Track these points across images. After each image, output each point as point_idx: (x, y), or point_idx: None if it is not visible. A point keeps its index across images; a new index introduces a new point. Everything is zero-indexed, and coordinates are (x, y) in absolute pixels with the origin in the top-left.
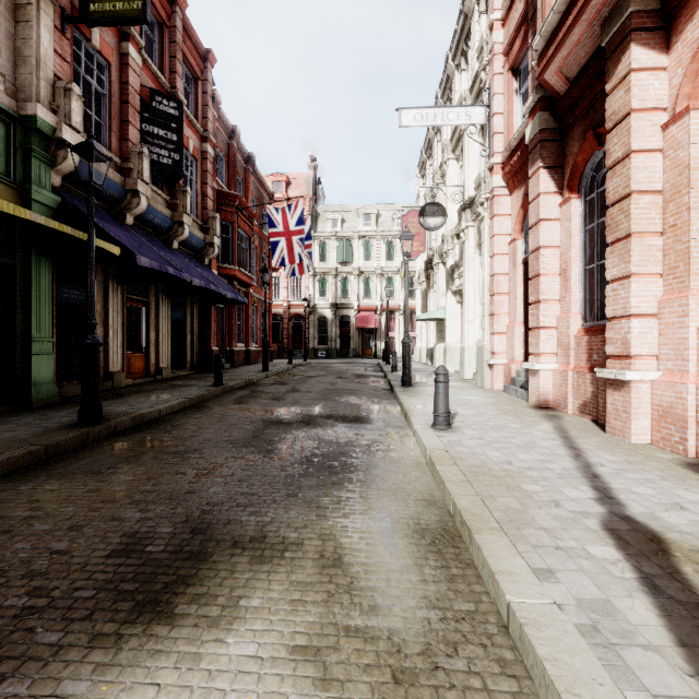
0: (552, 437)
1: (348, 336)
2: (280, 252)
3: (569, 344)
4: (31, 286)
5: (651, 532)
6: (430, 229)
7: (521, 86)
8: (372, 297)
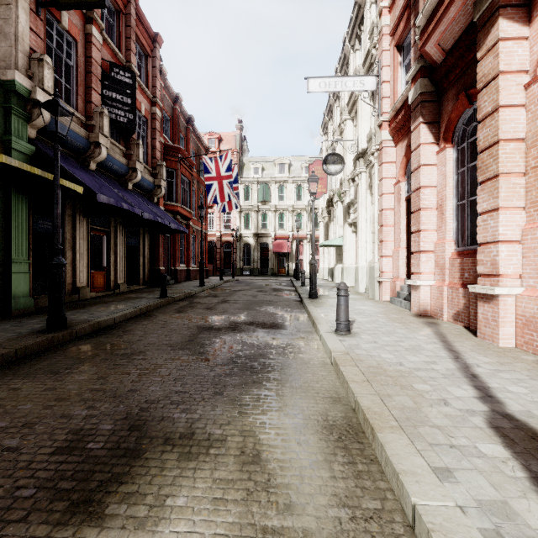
0: (433, 341)
1: (267, 259)
2: (213, 193)
3: (445, 265)
4: (10, 218)
5: (531, 430)
6: (332, 174)
7: (404, 60)
8: (286, 228)
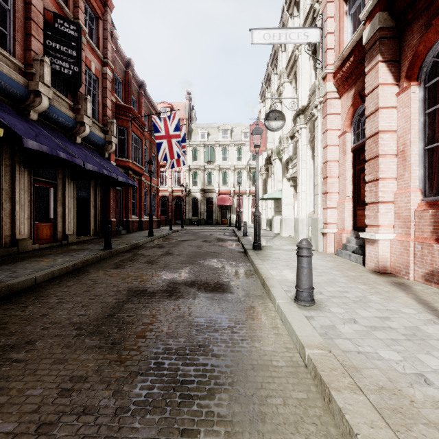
0: (429, 318)
1: (212, 211)
2: (162, 150)
3: (410, 217)
4: None
5: None
6: (273, 130)
7: (350, 8)
8: (228, 185)
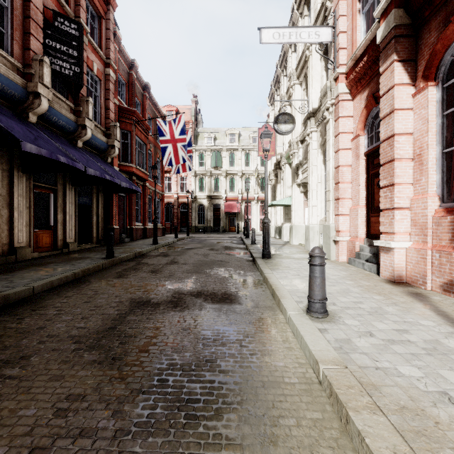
0: (449, 330)
1: (219, 218)
2: (167, 154)
3: (427, 224)
4: None
5: None
6: (283, 134)
7: (364, 6)
8: (236, 191)
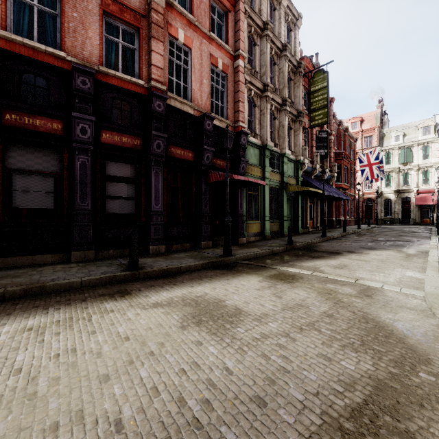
0: None
1: (409, 211)
2: (365, 174)
3: None
4: (298, 203)
5: None
6: None
7: None
8: (430, 183)
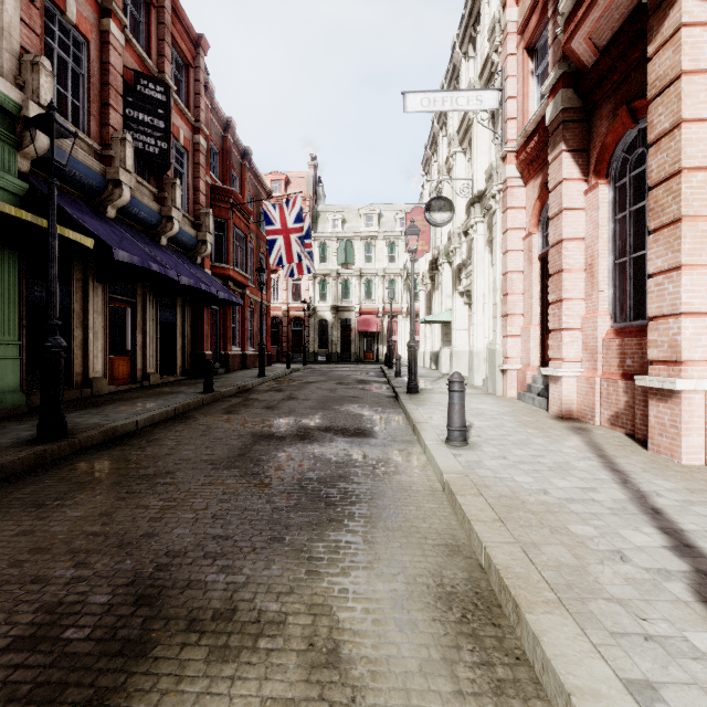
0: (586, 456)
1: (350, 340)
2: (277, 251)
3: (597, 348)
4: None
5: None
6: (437, 225)
7: (537, 67)
8: (374, 300)
